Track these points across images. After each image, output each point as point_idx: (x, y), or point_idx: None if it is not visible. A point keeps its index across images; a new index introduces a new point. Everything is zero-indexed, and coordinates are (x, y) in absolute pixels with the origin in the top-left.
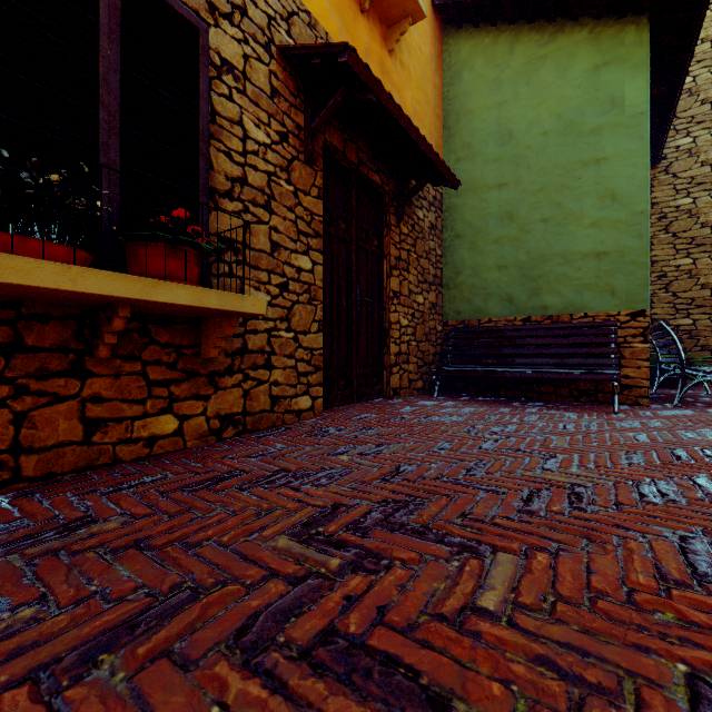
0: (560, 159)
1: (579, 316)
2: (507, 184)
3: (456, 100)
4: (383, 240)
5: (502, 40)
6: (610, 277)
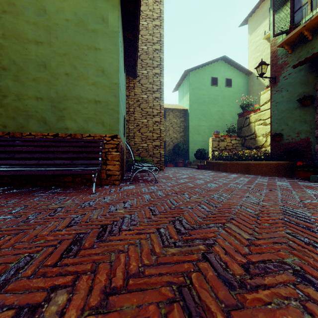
0: (76, 40)
1: (86, 135)
2: (43, 43)
3: None
4: None
5: None
6: (102, 115)
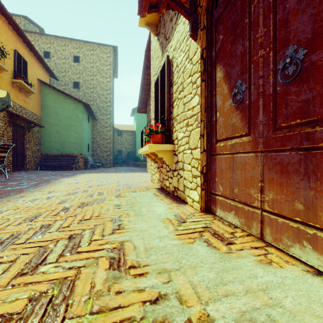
0: (68, 123)
1: (72, 154)
2: (57, 125)
3: (45, 102)
4: (24, 136)
5: (56, 94)
6: (77, 147)
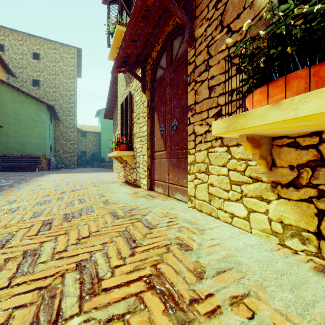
0: (29, 124)
1: (33, 155)
2: (17, 125)
3: (2, 100)
4: None
5: (15, 93)
6: (39, 148)
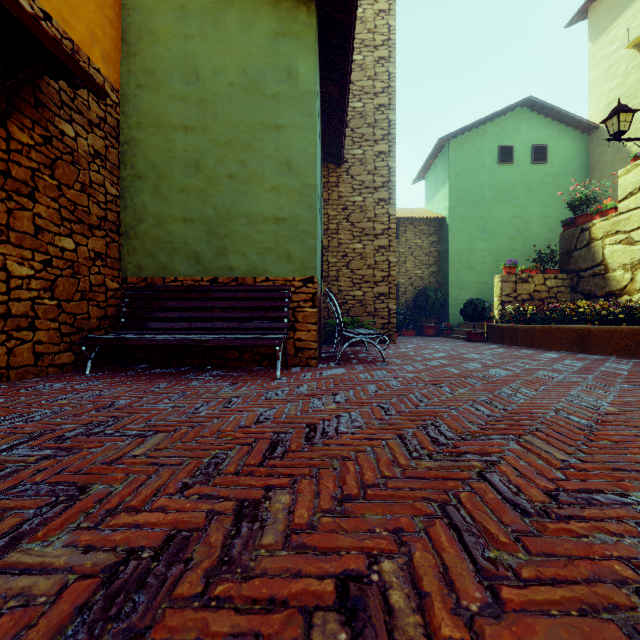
0: (245, 116)
1: (261, 279)
2: (194, 128)
3: (138, 13)
4: None
5: None
6: (287, 243)
